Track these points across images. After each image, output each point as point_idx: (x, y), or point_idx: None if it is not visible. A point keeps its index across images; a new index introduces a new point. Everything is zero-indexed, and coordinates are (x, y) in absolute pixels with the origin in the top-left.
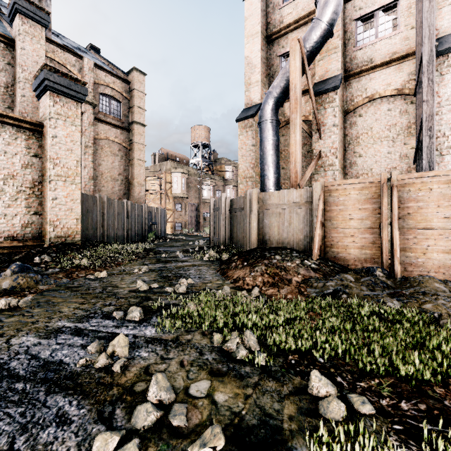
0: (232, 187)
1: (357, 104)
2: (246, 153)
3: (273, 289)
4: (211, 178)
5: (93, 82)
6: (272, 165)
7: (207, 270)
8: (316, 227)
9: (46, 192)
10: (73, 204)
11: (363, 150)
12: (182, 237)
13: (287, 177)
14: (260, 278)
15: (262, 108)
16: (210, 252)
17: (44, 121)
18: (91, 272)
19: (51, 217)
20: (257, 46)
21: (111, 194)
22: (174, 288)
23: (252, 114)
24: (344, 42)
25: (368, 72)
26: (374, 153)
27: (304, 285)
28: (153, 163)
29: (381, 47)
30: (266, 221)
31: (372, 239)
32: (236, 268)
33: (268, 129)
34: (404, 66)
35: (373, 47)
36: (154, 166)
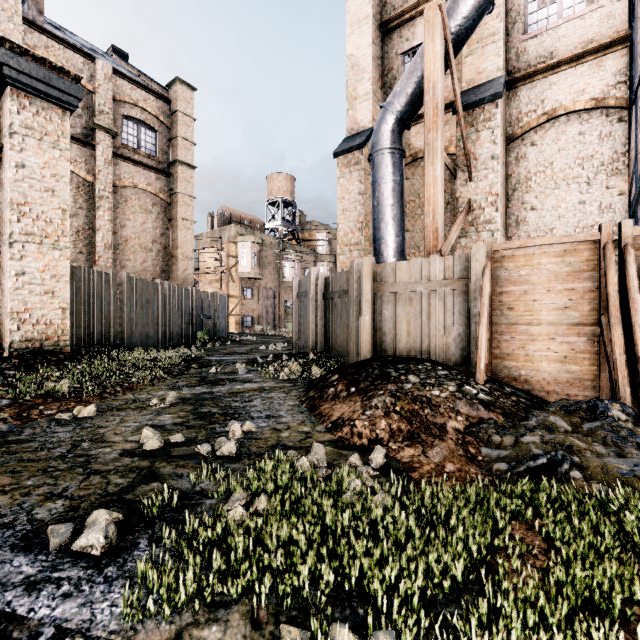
0: (326, 264)
1: (528, 126)
2: (349, 207)
3: (411, 447)
4: (295, 251)
5: (111, 97)
6: (392, 223)
7: (284, 399)
8: (481, 324)
9: (5, 263)
10: (56, 284)
11: (537, 199)
12: (252, 337)
13: (414, 245)
14: (383, 422)
15: (376, 131)
16: (291, 364)
17: (3, 139)
18: (72, 405)
19: (14, 305)
20: (367, 37)
21: (141, 272)
22: (214, 444)
23: (359, 144)
24: (506, 27)
25: (546, 74)
26: (556, 203)
27: (473, 437)
28: (211, 227)
29: (568, 33)
30: (386, 313)
31: (583, 346)
32: (336, 397)
33: (387, 163)
34: (606, 61)
35: (554, 33)
36: (212, 232)
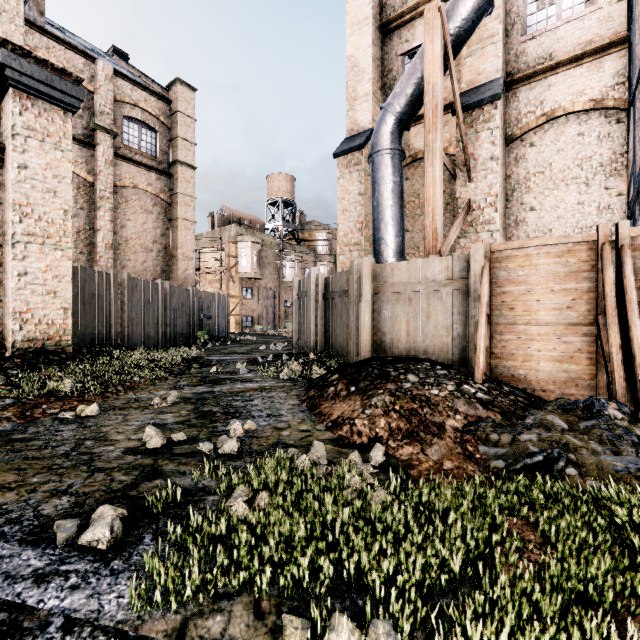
0: (326, 264)
1: (527, 126)
2: (349, 207)
3: (410, 445)
4: (295, 251)
5: (112, 98)
6: (392, 223)
7: (284, 398)
8: (479, 324)
9: (7, 263)
10: (58, 284)
11: (536, 200)
12: (252, 337)
13: (414, 245)
14: (383, 421)
15: (376, 131)
16: (291, 364)
17: (6, 141)
18: (74, 404)
19: (17, 305)
20: (367, 38)
21: (142, 272)
22: (216, 443)
23: (359, 144)
24: (505, 29)
25: (545, 75)
26: (555, 204)
27: (471, 436)
28: (211, 227)
29: (567, 34)
30: (385, 313)
31: (580, 345)
32: (336, 397)
33: (386, 164)
34: (605, 63)
35: (553, 35)
36: (212, 233)
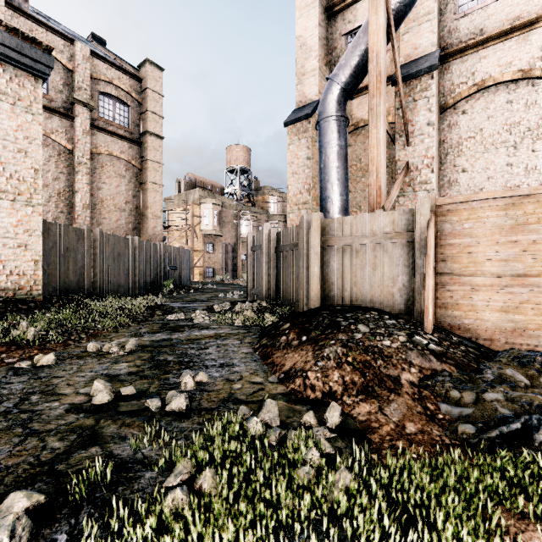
0: (277, 223)
1: (460, 96)
2: (298, 170)
3: (366, 402)
4: (251, 211)
5: (89, 75)
6: (337, 183)
7: (238, 346)
8: (427, 275)
9: None
10: (29, 238)
11: (468, 162)
12: (213, 286)
13: (356, 204)
14: (336, 374)
15: (323, 100)
16: (246, 312)
17: None
18: (34, 353)
19: None
20: (314, 20)
21: (116, 229)
22: (165, 398)
23: (307, 114)
24: (439, 8)
25: (476, 49)
26: (485, 166)
27: (429, 391)
28: (178, 191)
29: (496, 11)
30: (333, 264)
31: (527, 296)
32: (288, 346)
33: (332, 129)
34: (532, 36)
35: (483, 12)
36: (179, 196)
